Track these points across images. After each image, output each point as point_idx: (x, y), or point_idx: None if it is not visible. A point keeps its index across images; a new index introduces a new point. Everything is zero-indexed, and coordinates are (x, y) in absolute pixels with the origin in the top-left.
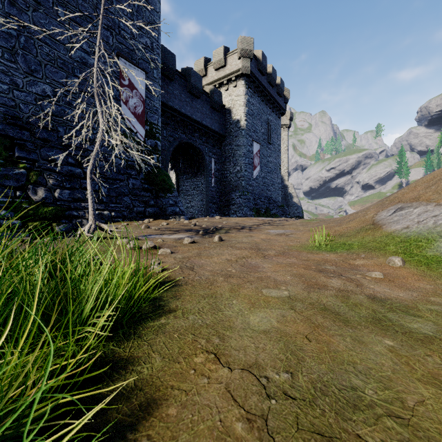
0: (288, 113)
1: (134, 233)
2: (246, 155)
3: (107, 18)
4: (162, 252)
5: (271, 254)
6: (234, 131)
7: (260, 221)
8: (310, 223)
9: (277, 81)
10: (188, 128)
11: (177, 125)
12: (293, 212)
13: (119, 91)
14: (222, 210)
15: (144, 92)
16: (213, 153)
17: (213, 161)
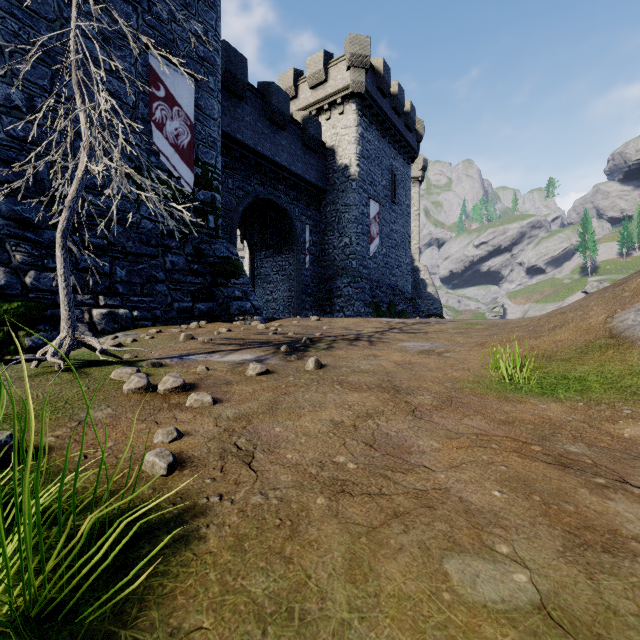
0: (420, 160)
1: (160, 351)
2: (358, 219)
3: None
4: (194, 401)
5: (424, 404)
6: (340, 183)
7: (383, 324)
8: (473, 329)
9: (406, 107)
10: (268, 176)
11: (249, 171)
12: (428, 308)
13: (149, 107)
14: (322, 306)
15: (193, 112)
16: (307, 217)
17: (307, 229)
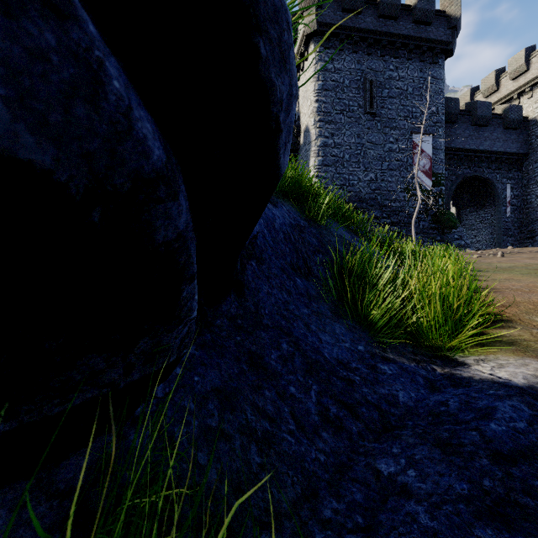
0: None
1: None
2: None
3: (404, 112)
4: None
5: None
6: None
7: None
8: None
9: None
10: (473, 160)
11: (459, 162)
12: None
13: (412, 159)
14: (523, 244)
15: (431, 152)
16: (507, 179)
17: (507, 187)
